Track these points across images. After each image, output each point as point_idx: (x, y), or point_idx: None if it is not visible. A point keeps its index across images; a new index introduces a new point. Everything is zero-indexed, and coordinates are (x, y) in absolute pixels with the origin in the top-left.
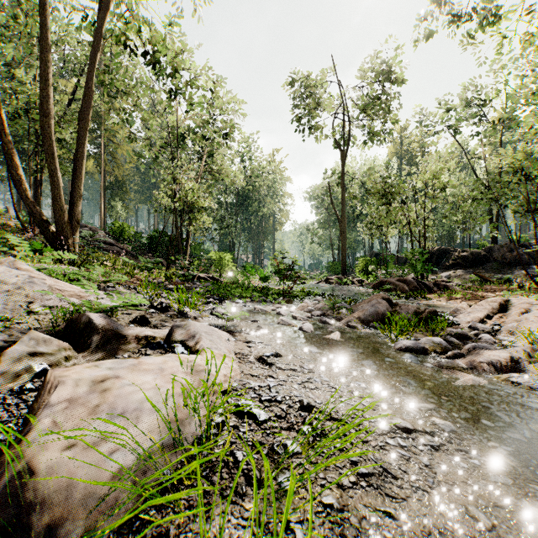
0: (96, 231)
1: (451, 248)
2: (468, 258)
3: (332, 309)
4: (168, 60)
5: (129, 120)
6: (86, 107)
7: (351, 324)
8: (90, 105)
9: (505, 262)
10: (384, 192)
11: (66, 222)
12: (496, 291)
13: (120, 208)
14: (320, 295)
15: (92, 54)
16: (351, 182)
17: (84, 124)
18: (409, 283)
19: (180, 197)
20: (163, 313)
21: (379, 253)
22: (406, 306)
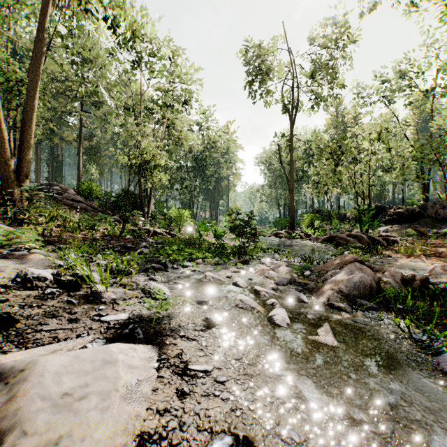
0: (66, 190)
1: (387, 205)
2: (404, 214)
3: (299, 275)
4: (128, 27)
5: (96, 89)
6: (37, 60)
7: (336, 304)
8: (42, 59)
9: (438, 218)
10: (330, 153)
11: (13, 176)
12: (443, 246)
13: (94, 170)
14: (275, 251)
15: (45, 7)
16: (295, 148)
17: (35, 78)
18: (361, 239)
19: (136, 155)
20: (67, 295)
21: (320, 210)
22: (389, 271)
